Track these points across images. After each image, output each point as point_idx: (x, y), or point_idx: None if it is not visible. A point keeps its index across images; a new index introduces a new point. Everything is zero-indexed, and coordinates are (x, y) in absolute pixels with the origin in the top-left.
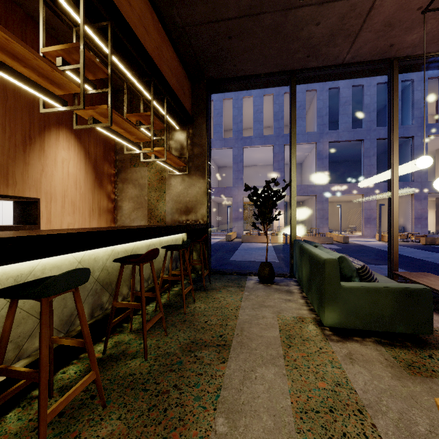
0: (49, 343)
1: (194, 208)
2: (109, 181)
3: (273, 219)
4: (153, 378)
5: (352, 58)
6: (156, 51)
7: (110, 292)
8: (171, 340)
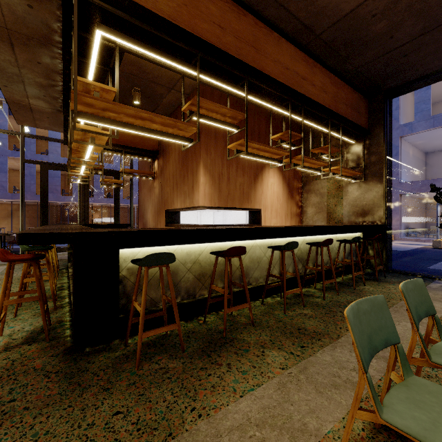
0: (281, 273)
1: (371, 211)
2: (297, 193)
3: None
4: (328, 306)
5: None
6: (332, 100)
7: (302, 264)
8: (341, 297)
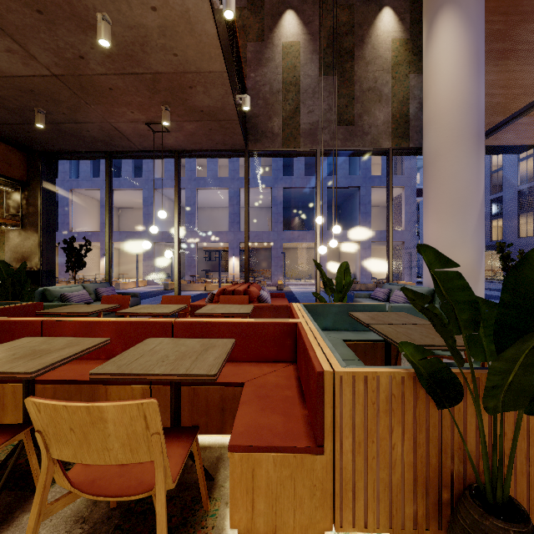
0: None
1: (29, 258)
2: None
3: (81, 266)
4: None
5: (144, 148)
6: None
7: None
8: None
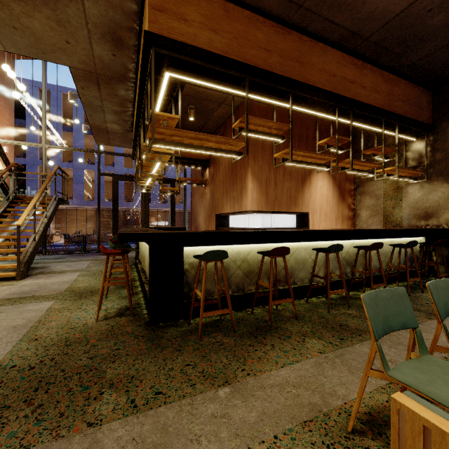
0: (326, 274)
1: (435, 214)
2: (349, 195)
3: None
4: None
5: None
6: (385, 98)
7: (351, 268)
8: None
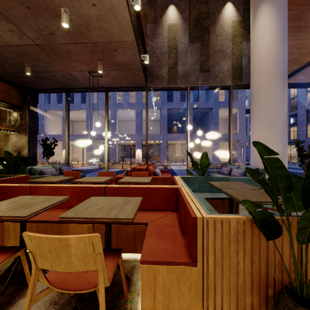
0: None
1: (22, 149)
2: None
3: (51, 154)
4: None
5: (87, 86)
6: None
7: None
8: None
